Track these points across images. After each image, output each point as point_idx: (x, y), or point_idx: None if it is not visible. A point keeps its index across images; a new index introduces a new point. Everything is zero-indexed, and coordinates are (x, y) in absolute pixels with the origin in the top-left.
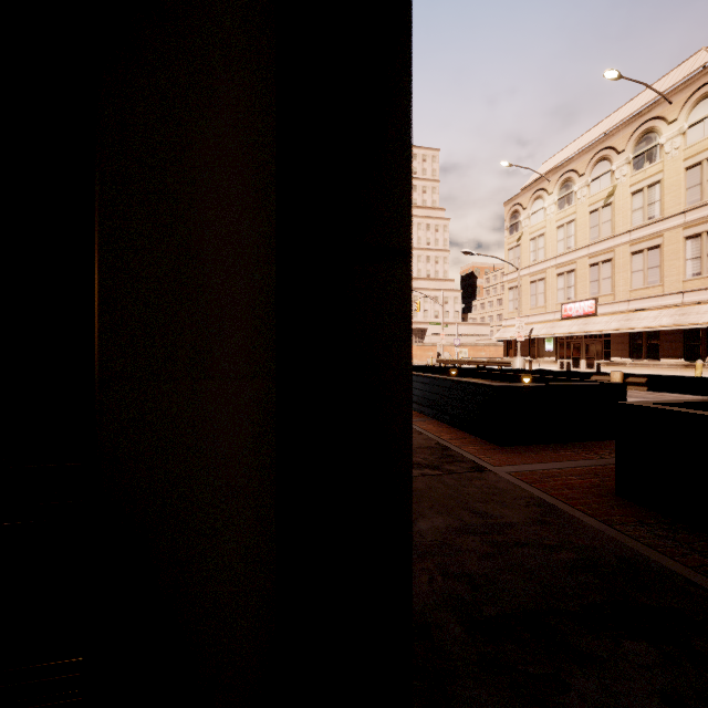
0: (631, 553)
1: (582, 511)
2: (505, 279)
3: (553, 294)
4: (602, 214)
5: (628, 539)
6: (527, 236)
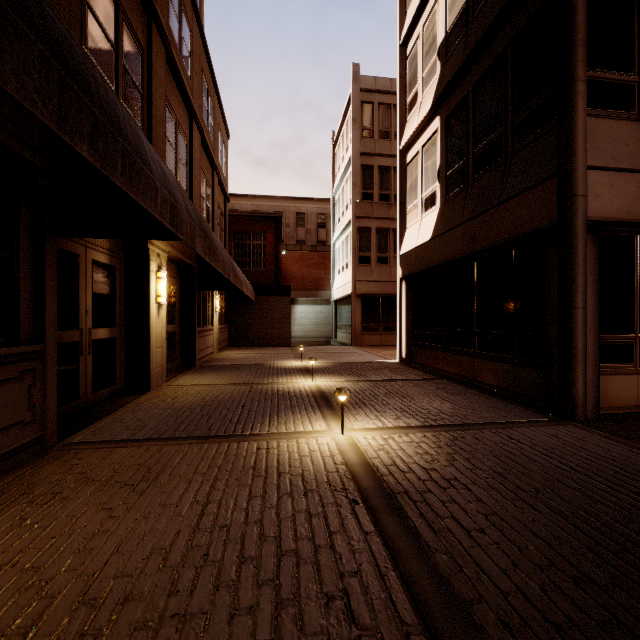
0: None
1: None
2: None
3: None
4: None
5: None
6: None
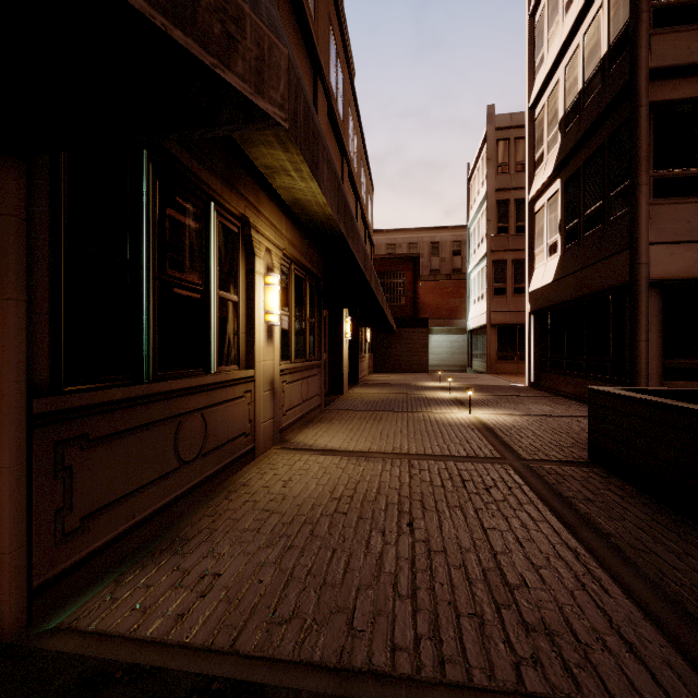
0: None
1: None
2: None
3: None
4: None
5: None
6: None
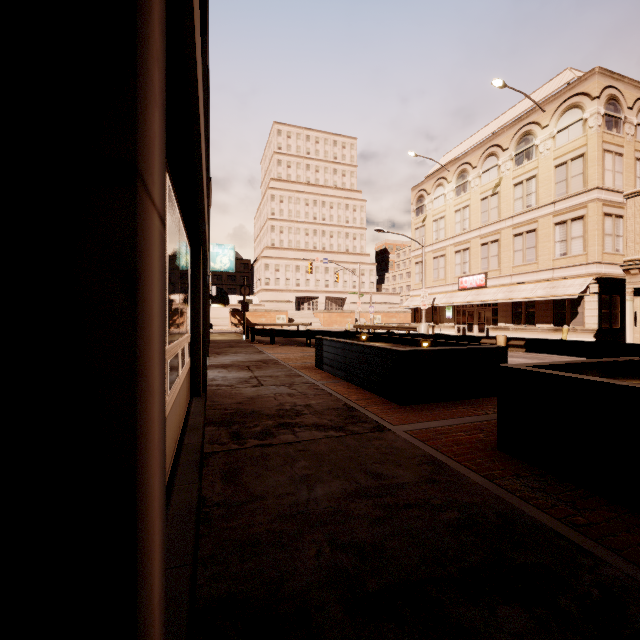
0: (508, 508)
1: (467, 467)
2: (412, 254)
3: (452, 269)
4: (491, 201)
5: (506, 493)
6: (430, 217)
